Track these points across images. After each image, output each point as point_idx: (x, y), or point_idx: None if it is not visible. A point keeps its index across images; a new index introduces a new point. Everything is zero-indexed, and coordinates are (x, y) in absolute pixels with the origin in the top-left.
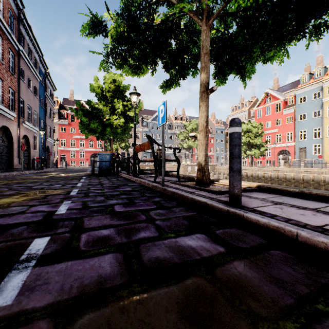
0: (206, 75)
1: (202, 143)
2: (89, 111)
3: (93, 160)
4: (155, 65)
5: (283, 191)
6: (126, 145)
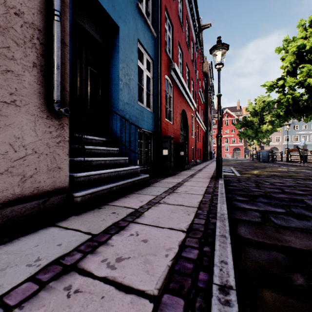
0: None
1: None
2: (244, 123)
3: (259, 155)
4: (300, 118)
5: None
6: (267, 140)
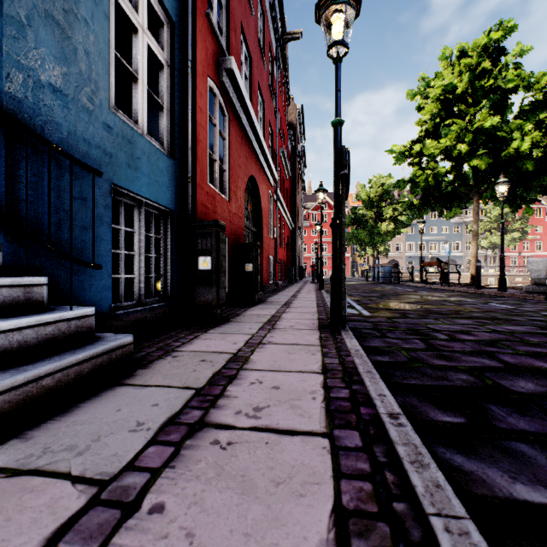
0: (476, 226)
1: (473, 264)
2: (353, 219)
3: (378, 271)
4: (441, 211)
5: (516, 288)
6: (385, 249)
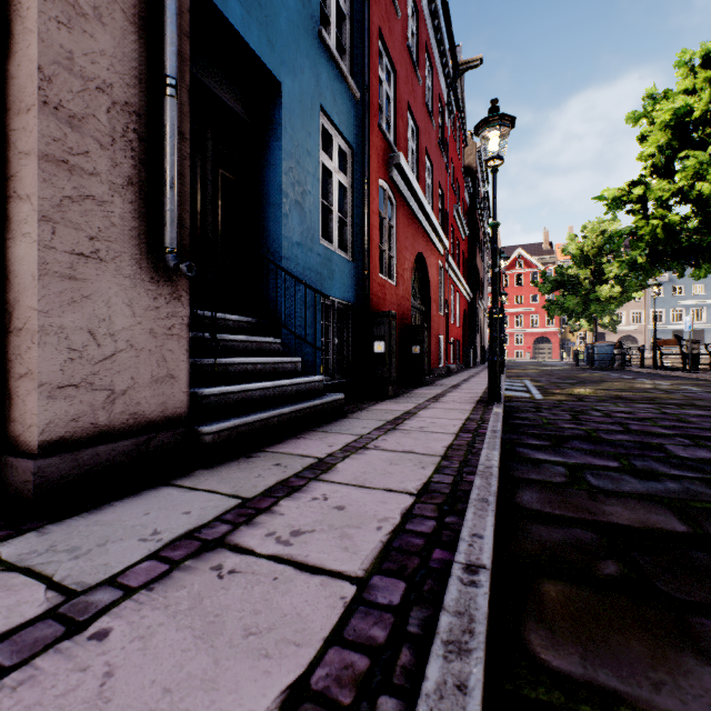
0: None
1: None
2: (559, 282)
3: (591, 353)
4: (682, 270)
5: None
6: (612, 321)
